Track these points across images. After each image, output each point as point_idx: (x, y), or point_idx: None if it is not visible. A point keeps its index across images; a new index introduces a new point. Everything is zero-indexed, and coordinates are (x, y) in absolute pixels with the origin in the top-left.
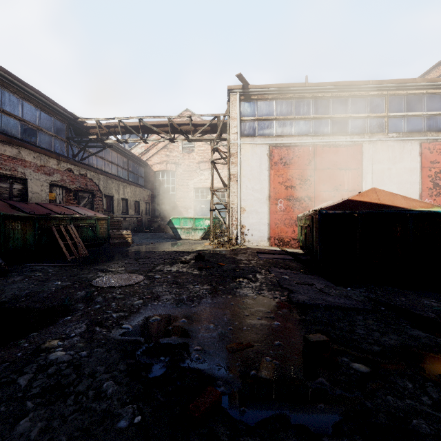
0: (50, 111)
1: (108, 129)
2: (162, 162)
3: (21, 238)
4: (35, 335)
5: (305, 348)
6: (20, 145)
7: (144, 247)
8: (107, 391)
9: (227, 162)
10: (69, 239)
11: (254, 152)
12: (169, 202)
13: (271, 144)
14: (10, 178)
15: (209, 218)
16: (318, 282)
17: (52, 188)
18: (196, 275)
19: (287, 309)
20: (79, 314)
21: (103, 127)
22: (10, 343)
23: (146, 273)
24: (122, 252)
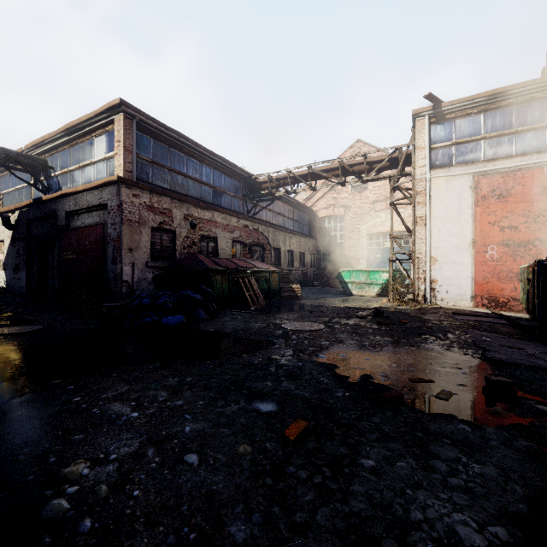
0: (231, 174)
1: (278, 181)
2: (328, 206)
3: (220, 288)
4: (262, 352)
5: (486, 386)
6: (213, 209)
7: (313, 301)
8: (323, 381)
9: (412, 203)
10: (251, 290)
11: (450, 186)
12: (337, 252)
13: (477, 172)
14: (207, 237)
15: (387, 271)
16: (533, 348)
17: (233, 244)
18: (375, 329)
19: (478, 364)
20: (283, 345)
21: (274, 181)
22: (250, 354)
23: (325, 323)
24: (295, 305)
